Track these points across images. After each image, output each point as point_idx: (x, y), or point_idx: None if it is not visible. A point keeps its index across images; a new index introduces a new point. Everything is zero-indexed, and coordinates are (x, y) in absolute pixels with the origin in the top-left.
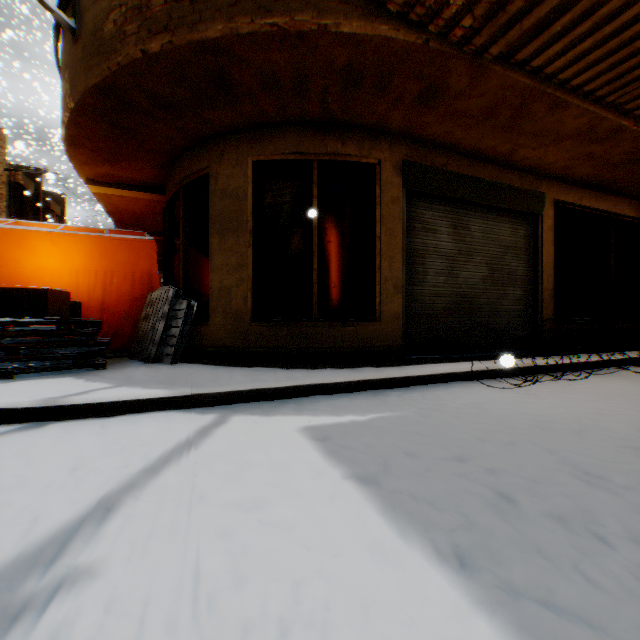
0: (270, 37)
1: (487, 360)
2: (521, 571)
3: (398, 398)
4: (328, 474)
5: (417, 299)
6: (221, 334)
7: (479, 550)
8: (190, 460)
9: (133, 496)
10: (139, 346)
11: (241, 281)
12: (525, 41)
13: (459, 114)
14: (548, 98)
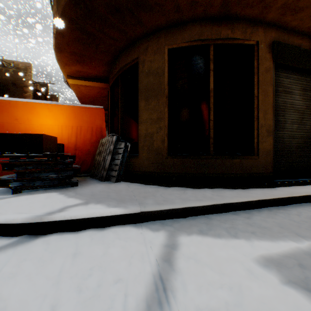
0: None
1: None
2: None
3: (300, 218)
4: None
5: (279, 140)
6: (146, 164)
7: None
8: None
9: None
10: (95, 170)
11: (160, 129)
12: None
13: None
14: None
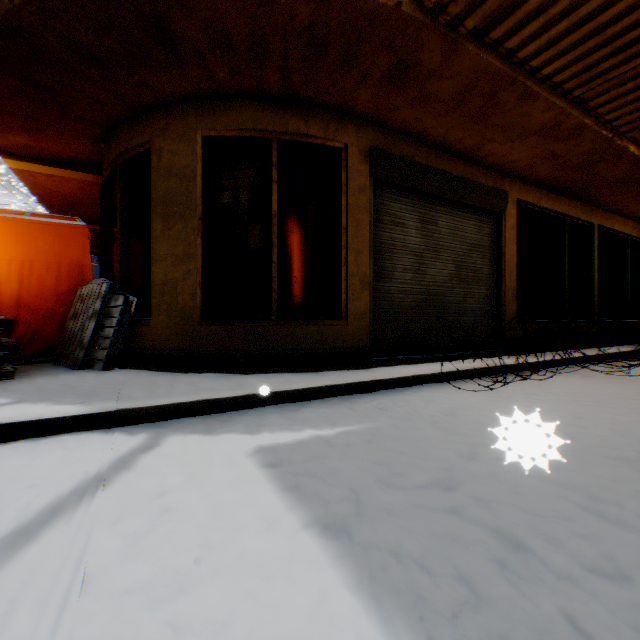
0: None
1: (455, 360)
2: None
3: (367, 405)
4: (282, 521)
5: (385, 296)
6: (165, 335)
7: None
8: (91, 510)
9: None
10: (66, 349)
11: (189, 274)
12: (501, 17)
13: (430, 98)
14: (519, 87)
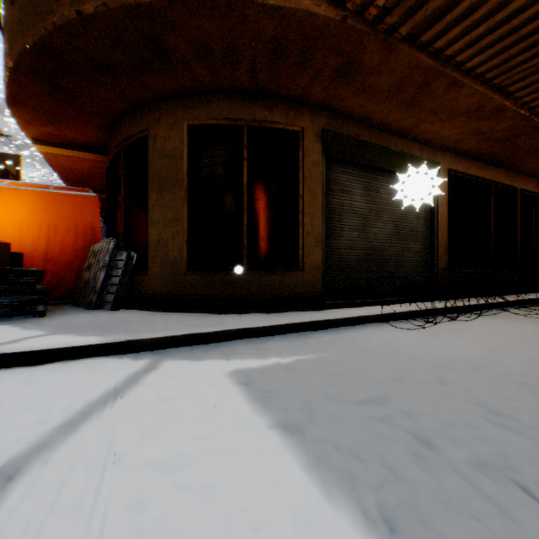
0: (201, 5)
1: (394, 304)
2: (454, 538)
3: (319, 340)
4: (253, 423)
5: (335, 251)
6: (159, 282)
7: (408, 511)
8: (114, 412)
9: (42, 459)
10: (82, 294)
11: (177, 234)
12: (430, 24)
13: (371, 89)
14: (446, 78)
